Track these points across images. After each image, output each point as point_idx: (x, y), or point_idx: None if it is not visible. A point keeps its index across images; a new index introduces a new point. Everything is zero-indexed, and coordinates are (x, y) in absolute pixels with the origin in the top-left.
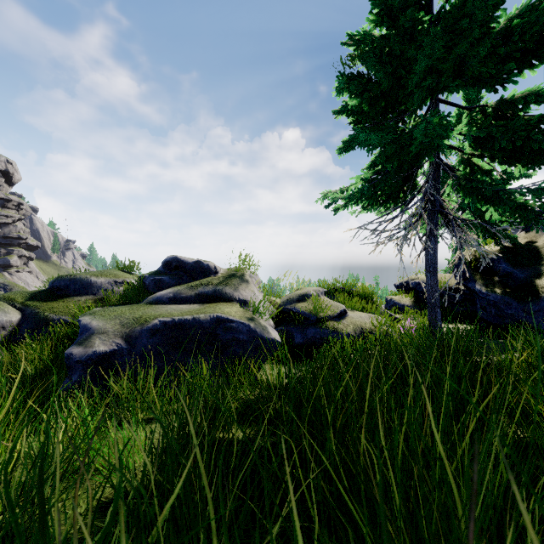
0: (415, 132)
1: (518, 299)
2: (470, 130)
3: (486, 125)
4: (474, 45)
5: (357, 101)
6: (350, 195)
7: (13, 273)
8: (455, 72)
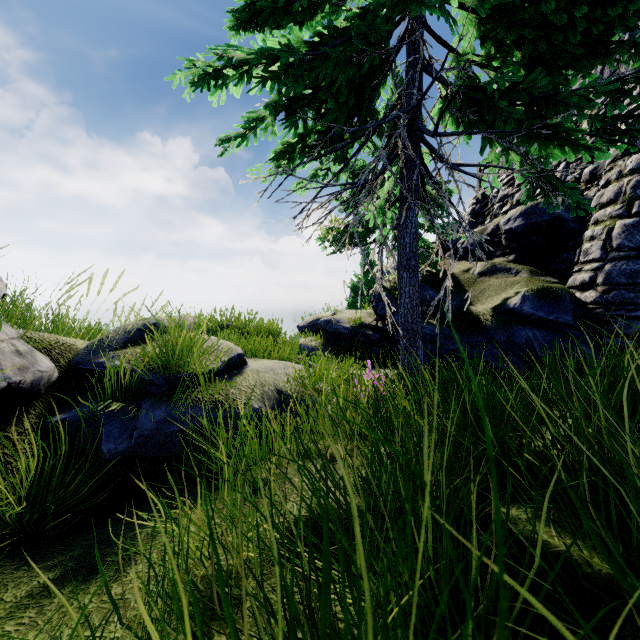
0: None
1: (461, 330)
2: None
3: None
4: None
5: None
6: (260, 52)
7: None
8: None
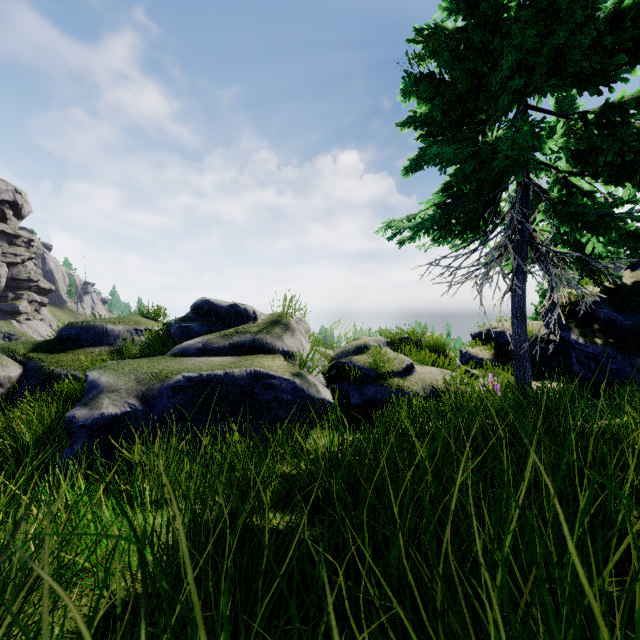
0: (500, 142)
1: (625, 351)
2: (568, 142)
3: (588, 135)
4: (576, 32)
5: (427, 107)
6: (419, 223)
7: (22, 321)
8: (550, 68)
